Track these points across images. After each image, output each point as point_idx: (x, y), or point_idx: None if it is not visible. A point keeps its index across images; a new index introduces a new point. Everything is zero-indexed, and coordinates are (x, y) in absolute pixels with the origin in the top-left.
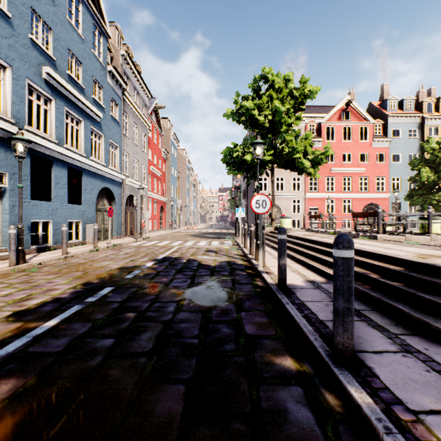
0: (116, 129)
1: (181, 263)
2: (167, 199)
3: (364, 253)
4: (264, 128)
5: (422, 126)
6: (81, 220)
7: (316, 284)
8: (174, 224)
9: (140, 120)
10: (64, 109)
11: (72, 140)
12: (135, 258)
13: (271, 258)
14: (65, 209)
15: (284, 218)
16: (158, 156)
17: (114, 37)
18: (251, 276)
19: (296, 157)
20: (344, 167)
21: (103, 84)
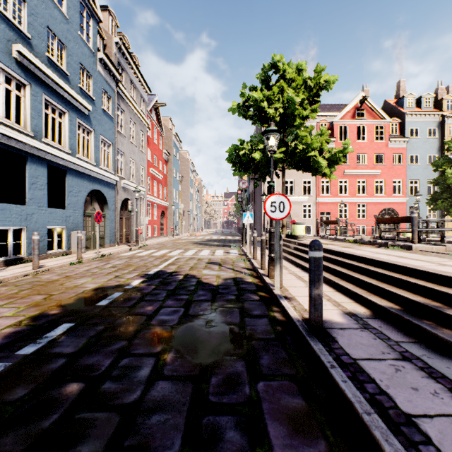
0: (109, 124)
1: (176, 281)
2: (169, 203)
3: (421, 273)
4: (275, 123)
5: (442, 125)
6: (65, 227)
7: (360, 319)
8: (176, 231)
9: (137, 117)
10: (42, 97)
11: (60, 138)
12: (121, 272)
13: (287, 274)
14: (43, 213)
15: (297, 224)
16: (158, 158)
17: (107, 23)
18: (265, 302)
19: (311, 155)
20: (358, 169)
21: (93, 73)
